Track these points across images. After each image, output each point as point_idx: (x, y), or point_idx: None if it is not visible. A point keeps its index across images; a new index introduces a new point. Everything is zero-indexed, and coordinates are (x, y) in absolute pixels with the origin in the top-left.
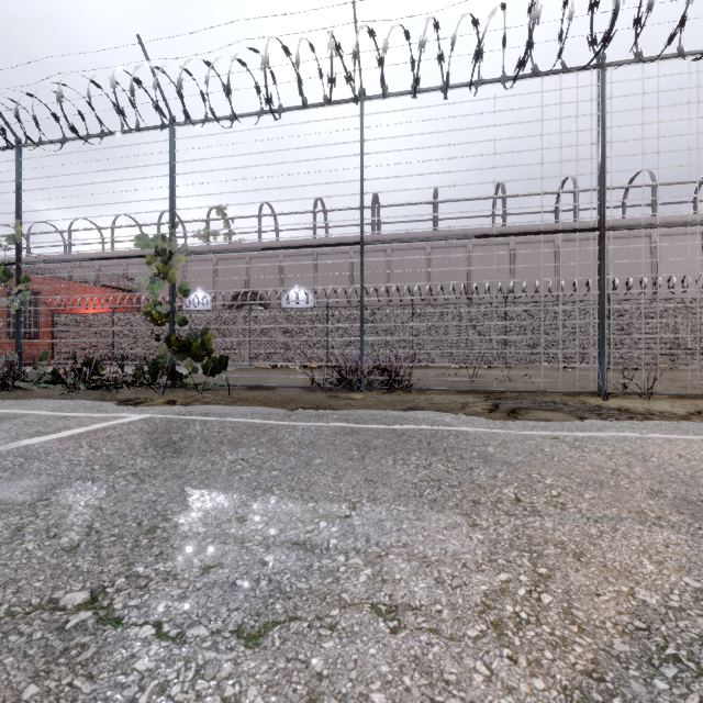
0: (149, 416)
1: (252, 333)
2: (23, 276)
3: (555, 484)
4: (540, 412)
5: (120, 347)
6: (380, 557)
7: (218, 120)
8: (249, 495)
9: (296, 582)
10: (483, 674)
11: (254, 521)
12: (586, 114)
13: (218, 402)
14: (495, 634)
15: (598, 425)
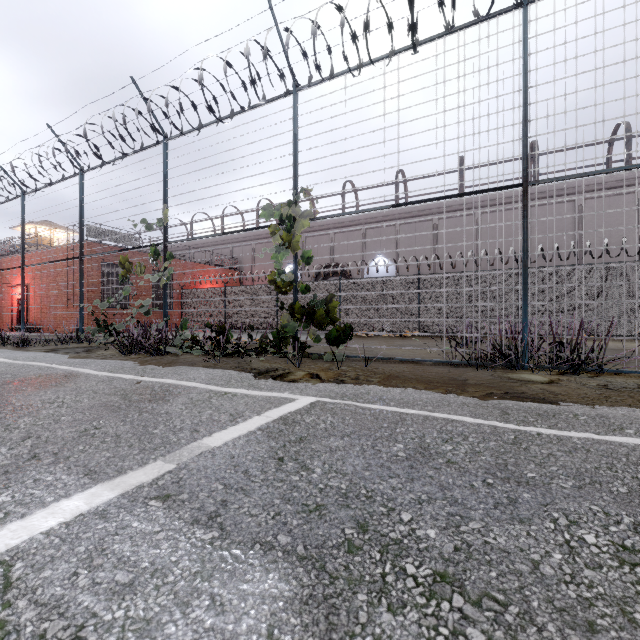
0: (318, 400)
1: (342, 302)
2: (169, 253)
3: None
4: None
5: (230, 316)
6: None
7: (341, 74)
8: None
9: None
10: None
11: None
12: None
13: (367, 379)
14: None
15: None
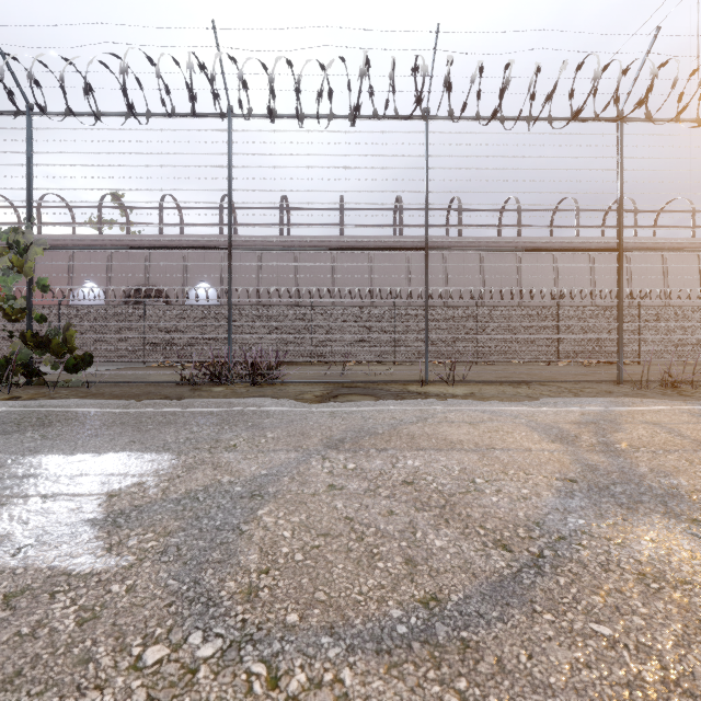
0: None
1: (146, 330)
2: None
3: (271, 436)
4: (356, 396)
5: None
6: (80, 476)
7: (82, 115)
8: (18, 455)
9: (0, 491)
10: (71, 510)
11: (5, 468)
12: (415, 155)
13: (67, 397)
14: (107, 498)
15: (378, 403)
